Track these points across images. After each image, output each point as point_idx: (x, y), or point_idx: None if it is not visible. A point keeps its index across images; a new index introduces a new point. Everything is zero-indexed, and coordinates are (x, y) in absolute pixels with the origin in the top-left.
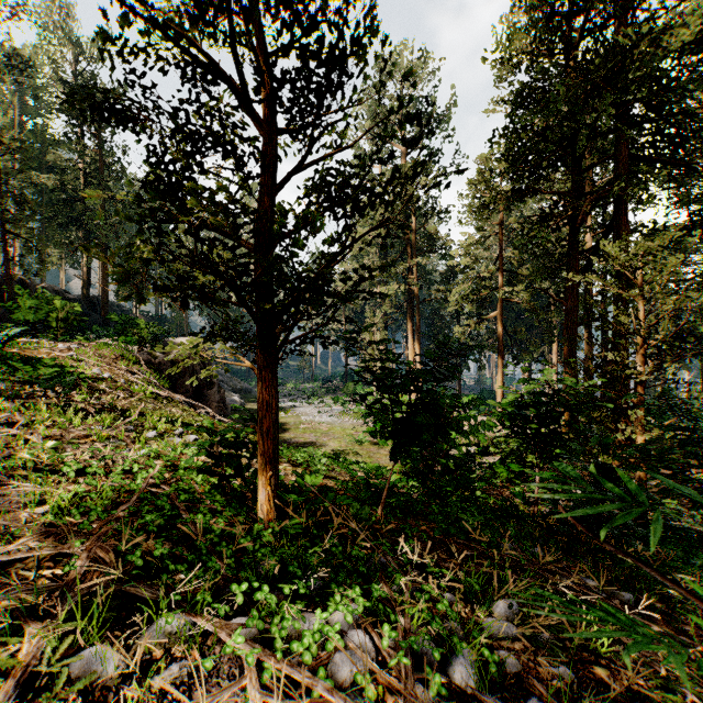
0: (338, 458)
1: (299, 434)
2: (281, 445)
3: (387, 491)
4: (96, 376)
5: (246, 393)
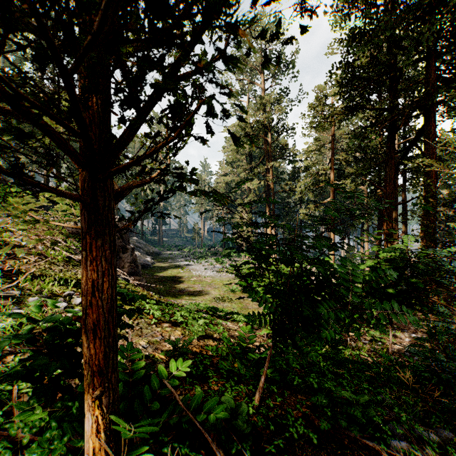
0: (216, 311)
1: (190, 285)
2: (177, 293)
3: (265, 374)
4: (15, 243)
5: (156, 255)
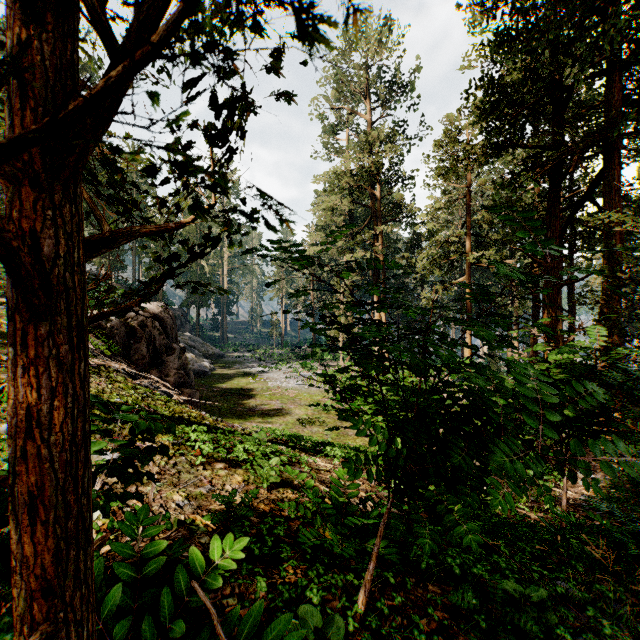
0: (299, 442)
1: (265, 401)
2: (245, 413)
3: (375, 558)
4: None
5: (218, 359)
